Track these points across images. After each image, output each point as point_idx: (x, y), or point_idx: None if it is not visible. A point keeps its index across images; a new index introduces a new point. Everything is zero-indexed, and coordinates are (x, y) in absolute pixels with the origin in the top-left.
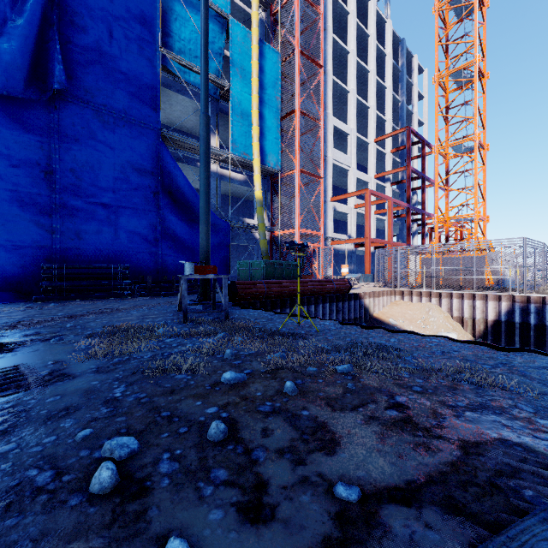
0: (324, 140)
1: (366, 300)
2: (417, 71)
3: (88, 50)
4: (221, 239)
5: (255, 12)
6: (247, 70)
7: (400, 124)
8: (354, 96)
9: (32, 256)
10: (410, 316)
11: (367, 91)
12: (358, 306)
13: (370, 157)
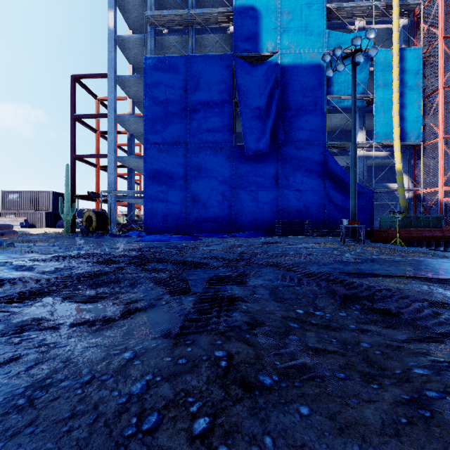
0: None
1: None
2: None
3: (291, 118)
4: (366, 201)
5: (395, 34)
6: (388, 78)
7: None
8: None
9: (271, 217)
10: None
11: None
12: None
13: None
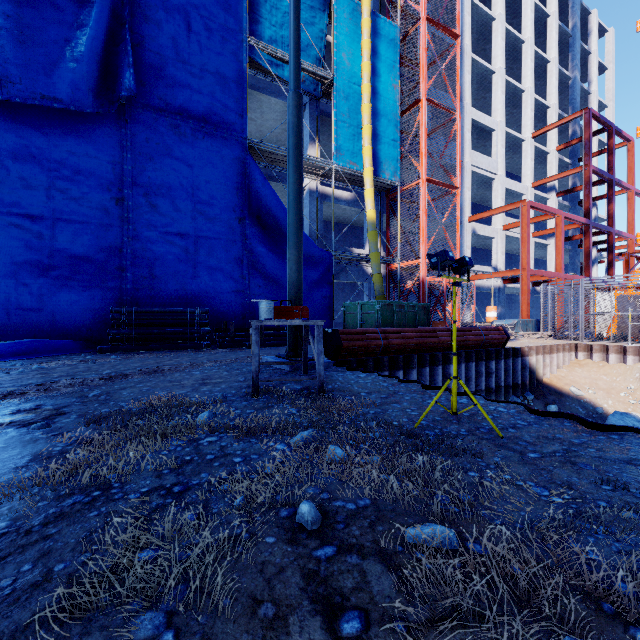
0: None
1: (531, 357)
2: (597, 32)
3: (163, 50)
4: (322, 274)
5: None
6: (355, 54)
7: (570, 110)
8: (502, 77)
9: (102, 298)
10: (606, 384)
11: (520, 70)
12: (519, 366)
13: (525, 158)
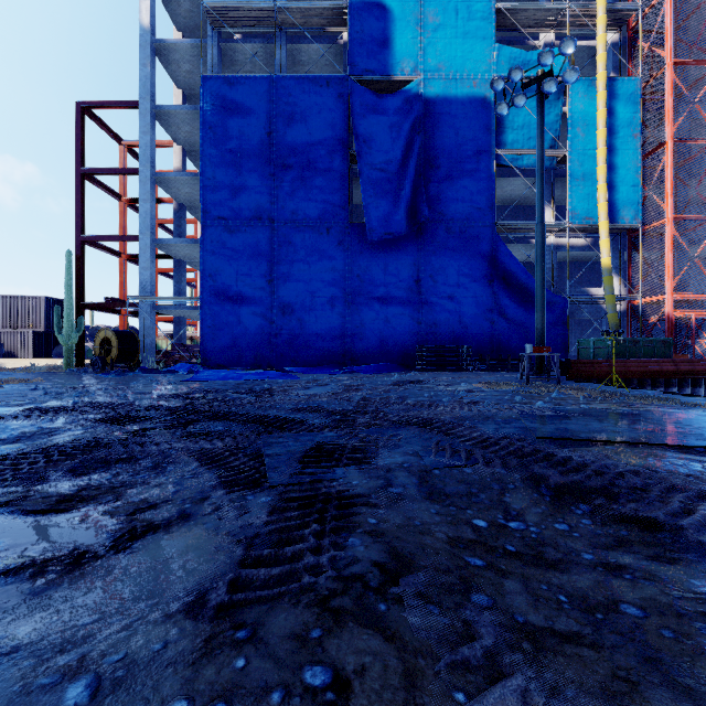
0: None
1: None
2: None
3: (441, 182)
4: (557, 316)
5: (601, 54)
6: (589, 124)
7: None
8: None
9: (409, 340)
10: None
11: None
12: None
13: None
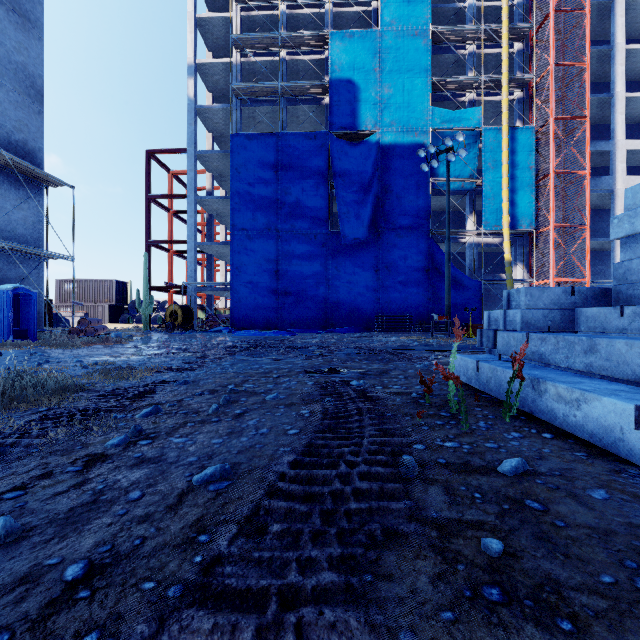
0: (610, 173)
1: None
2: None
3: (393, 202)
4: (474, 294)
5: (504, 113)
6: (497, 160)
7: None
8: None
9: (371, 311)
10: None
11: None
12: None
13: None
